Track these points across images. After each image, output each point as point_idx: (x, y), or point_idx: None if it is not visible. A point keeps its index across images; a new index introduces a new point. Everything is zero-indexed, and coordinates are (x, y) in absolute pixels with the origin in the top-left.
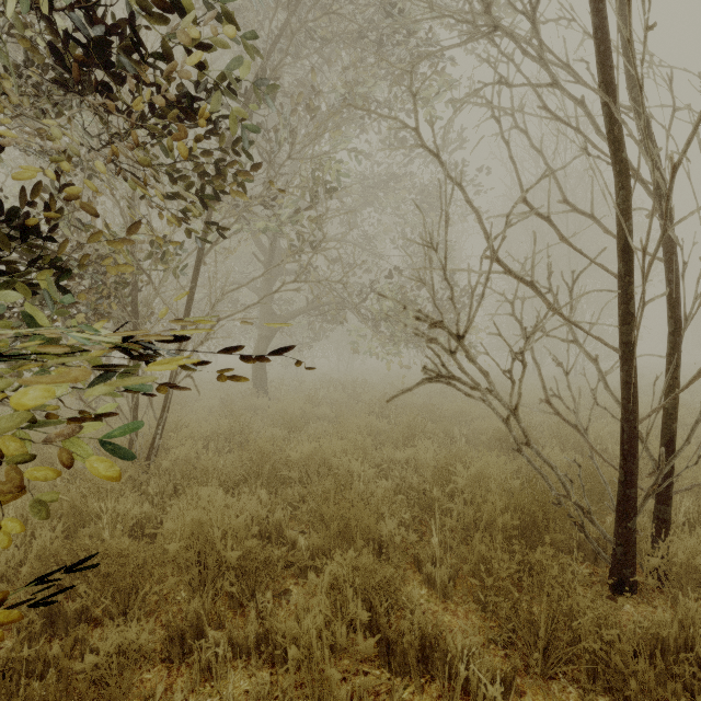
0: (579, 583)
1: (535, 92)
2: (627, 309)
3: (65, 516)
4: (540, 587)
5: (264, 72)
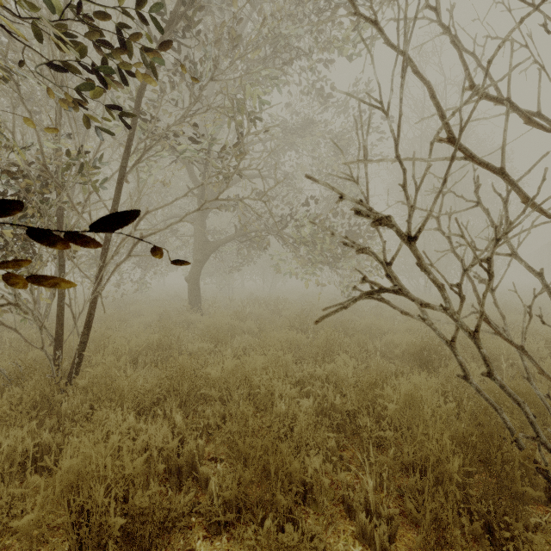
0: None
1: None
2: None
3: None
4: None
5: None
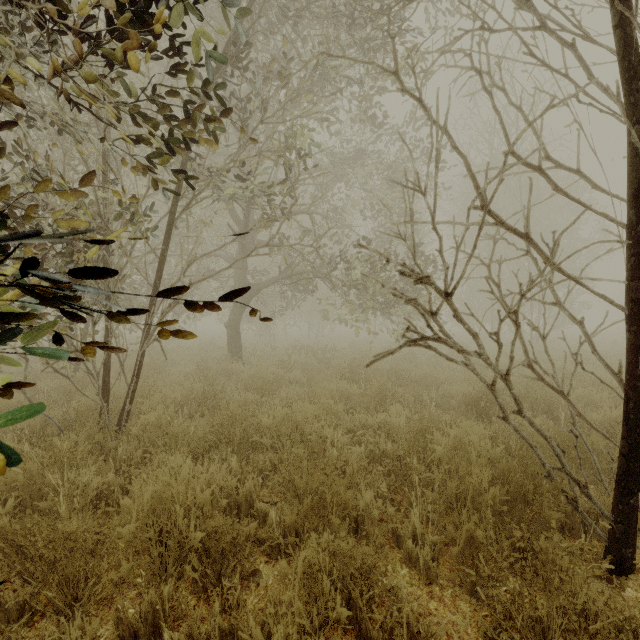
0: (593, 576)
1: (520, 38)
2: (637, 262)
3: (19, 489)
4: (546, 579)
5: (236, 39)
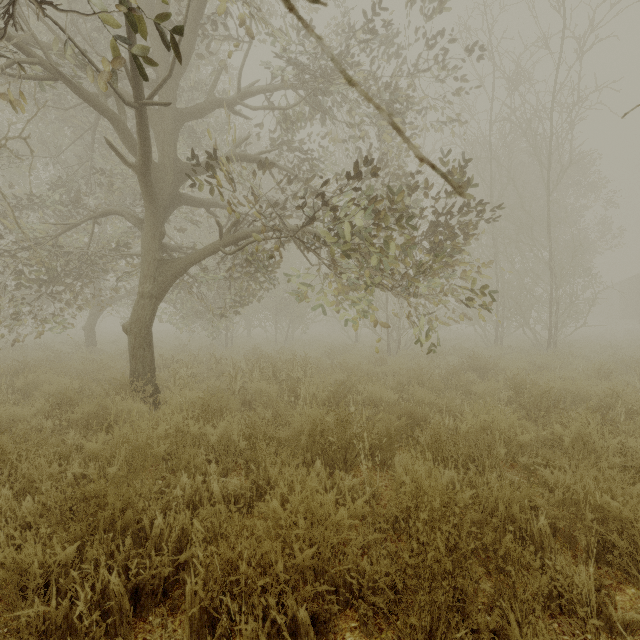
0: None
1: None
2: None
3: None
4: None
5: None
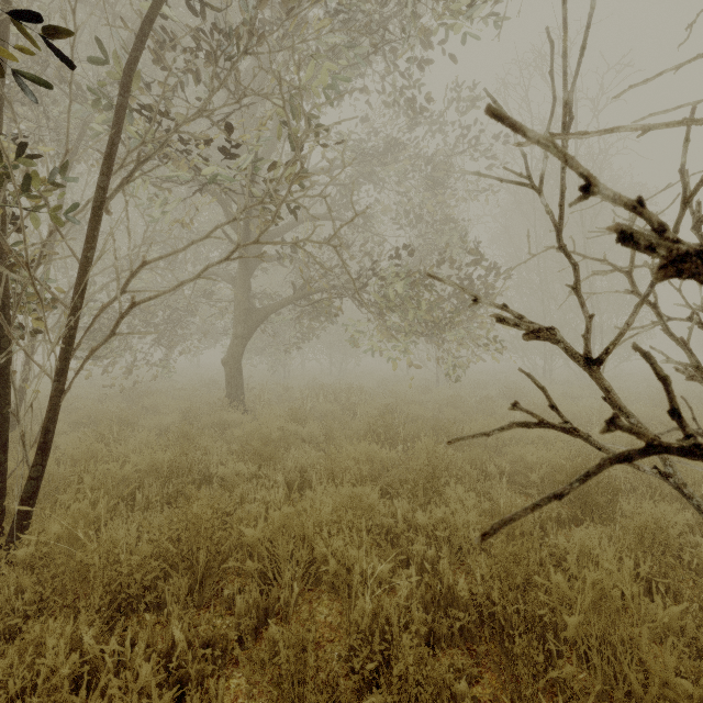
0: None
1: None
2: None
3: None
4: None
5: None
